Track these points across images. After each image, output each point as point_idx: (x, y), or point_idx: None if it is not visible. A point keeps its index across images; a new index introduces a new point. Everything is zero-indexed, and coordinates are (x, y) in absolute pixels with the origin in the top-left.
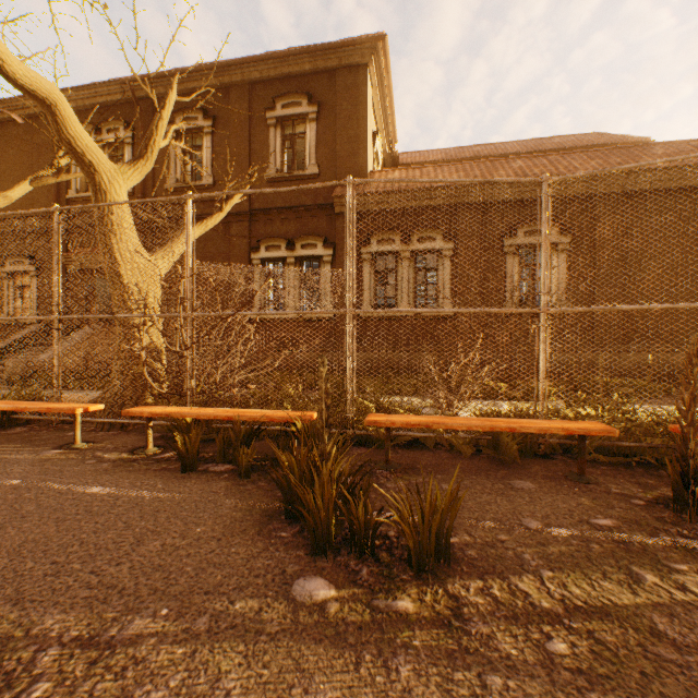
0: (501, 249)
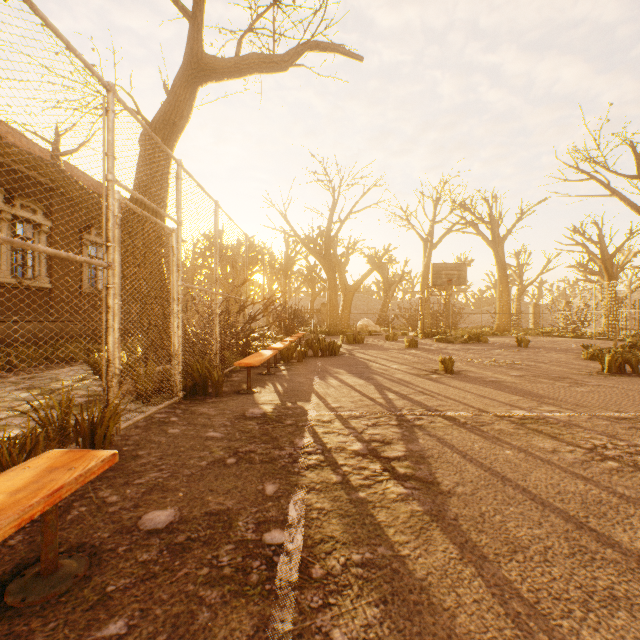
0: (80, 239)
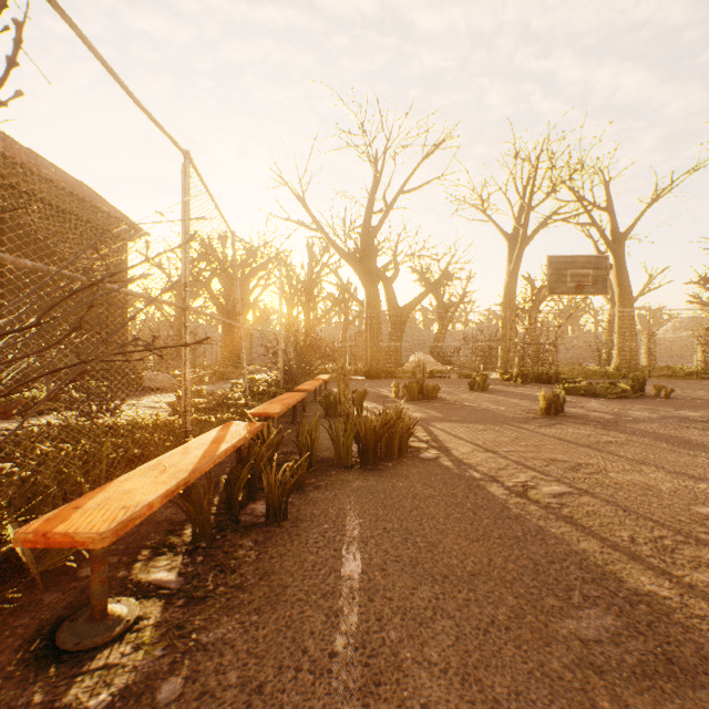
0: None
